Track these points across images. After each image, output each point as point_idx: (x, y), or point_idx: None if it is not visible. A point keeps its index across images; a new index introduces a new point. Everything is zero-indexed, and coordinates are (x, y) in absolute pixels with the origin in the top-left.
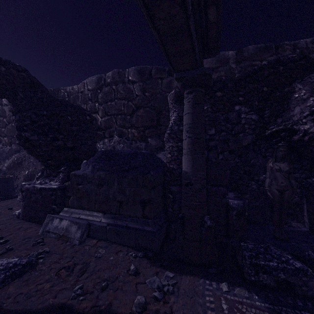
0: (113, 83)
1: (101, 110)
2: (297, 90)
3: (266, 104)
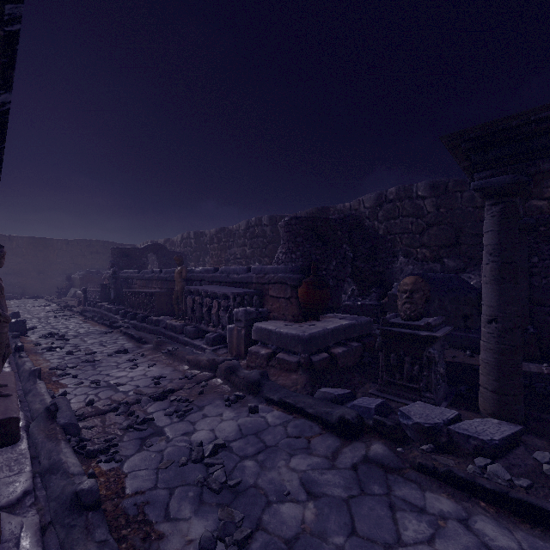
0: (397, 199)
1: (382, 229)
2: None
3: None
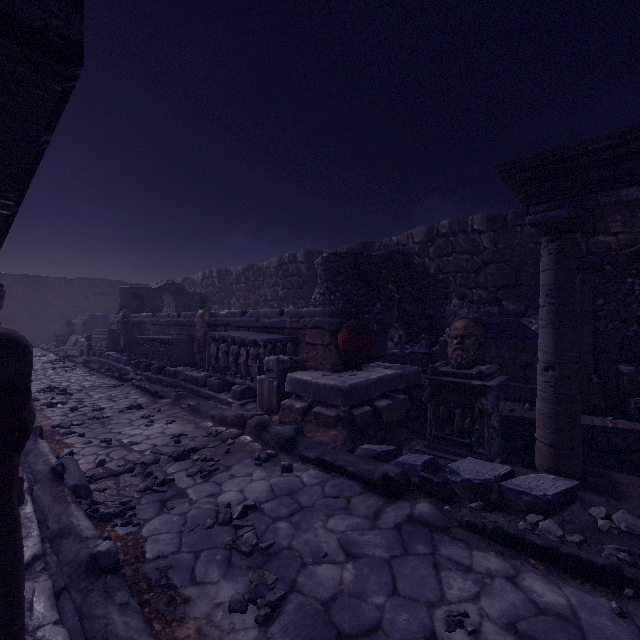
0: (450, 233)
1: (433, 267)
2: None
3: None
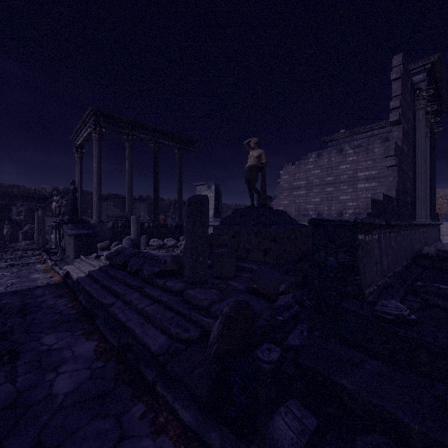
0: None
1: None
2: (13, 208)
3: (5, 210)
